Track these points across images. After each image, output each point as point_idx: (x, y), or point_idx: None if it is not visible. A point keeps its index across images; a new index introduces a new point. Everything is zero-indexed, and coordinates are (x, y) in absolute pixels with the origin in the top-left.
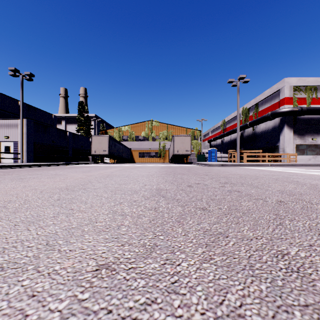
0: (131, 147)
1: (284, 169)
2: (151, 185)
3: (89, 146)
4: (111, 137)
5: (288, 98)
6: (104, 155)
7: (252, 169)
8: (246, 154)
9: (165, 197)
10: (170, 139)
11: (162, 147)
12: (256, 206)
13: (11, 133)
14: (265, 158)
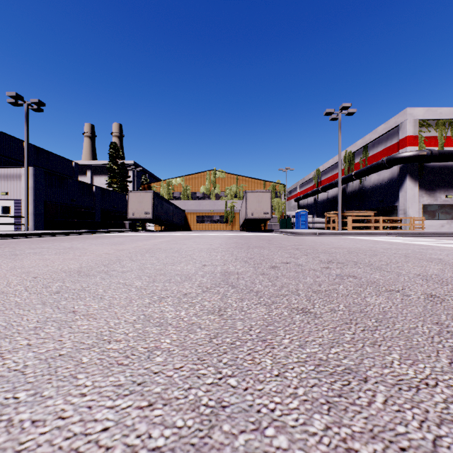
0: (186, 208)
1: (410, 240)
2: (213, 266)
3: (125, 207)
4: (157, 193)
5: (411, 137)
6: (147, 219)
7: (362, 240)
8: (351, 218)
9: (236, 287)
10: (241, 196)
11: (230, 208)
12: (394, 306)
13: (12, 188)
14: (378, 223)
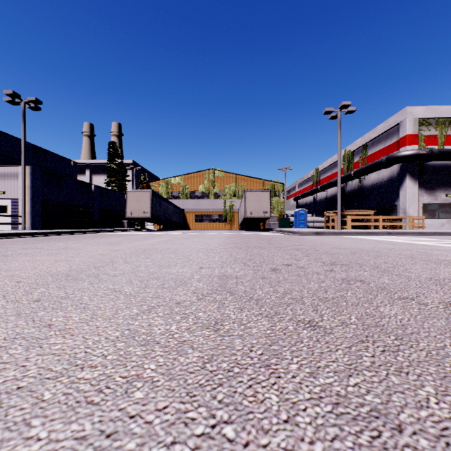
0: (184, 207)
1: (411, 240)
2: (210, 269)
3: (124, 206)
4: (155, 192)
5: (411, 135)
6: (145, 218)
7: (363, 240)
8: (351, 217)
9: (234, 293)
10: (240, 195)
11: (229, 207)
12: (413, 318)
13: (9, 187)
14: (378, 223)
